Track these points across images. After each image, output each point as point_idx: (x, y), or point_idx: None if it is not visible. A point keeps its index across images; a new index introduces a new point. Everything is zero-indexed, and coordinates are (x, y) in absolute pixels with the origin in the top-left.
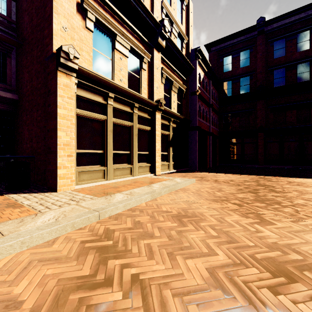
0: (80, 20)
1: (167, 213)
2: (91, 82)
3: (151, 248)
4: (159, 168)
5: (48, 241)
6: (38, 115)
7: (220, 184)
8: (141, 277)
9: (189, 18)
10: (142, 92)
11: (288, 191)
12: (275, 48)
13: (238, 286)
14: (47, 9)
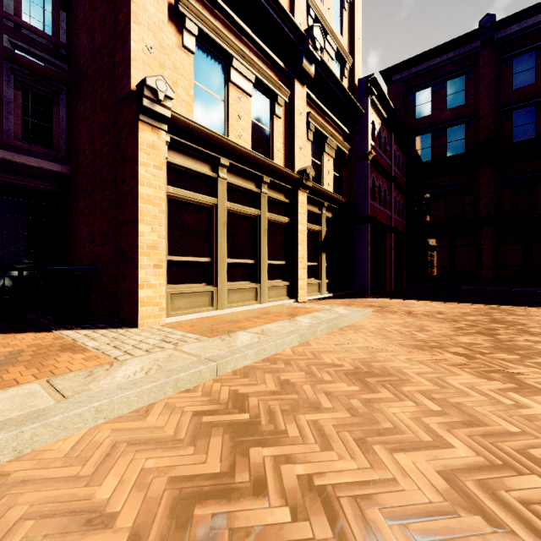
0: (174, 33)
1: (335, 368)
2: (192, 140)
3: (322, 430)
4: (304, 290)
5: (137, 409)
6: (104, 198)
7: (418, 319)
8: (317, 481)
9: (355, 24)
10: (274, 157)
11: None
12: (514, 69)
13: (512, 510)
14: (120, 18)
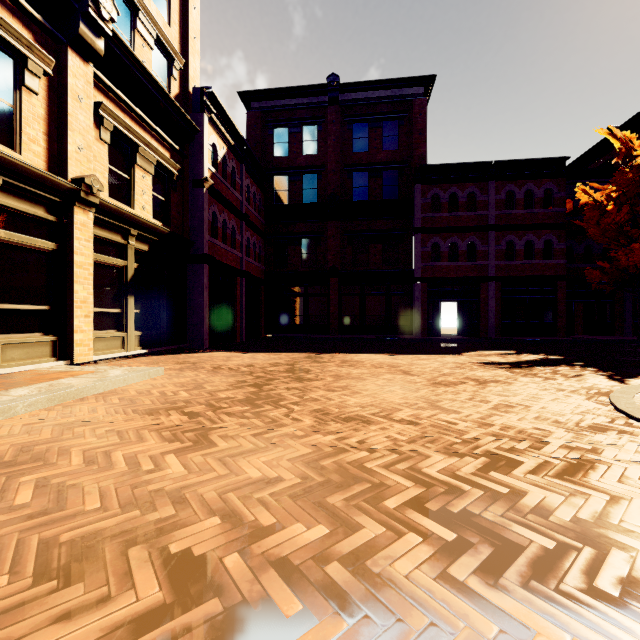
0: None
1: None
2: None
3: None
4: (87, 346)
5: None
6: None
7: (215, 374)
8: None
9: (190, 19)
10: (22, 149)
11: (321, 378)
12: (354, 134)
13: None
14: None
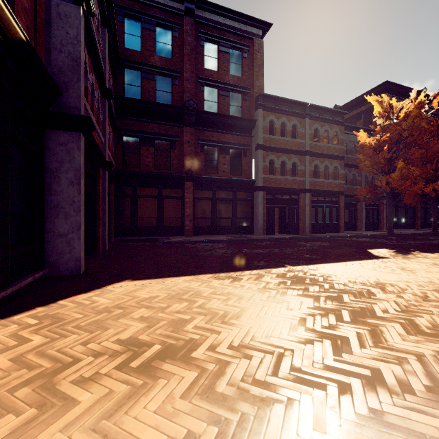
0: None
1: None
2: None
3: None
4: None
5: None
6: None
7: None
8: None
9: None
10: None
11: None
12: (206, 51)
13: None
14: None
